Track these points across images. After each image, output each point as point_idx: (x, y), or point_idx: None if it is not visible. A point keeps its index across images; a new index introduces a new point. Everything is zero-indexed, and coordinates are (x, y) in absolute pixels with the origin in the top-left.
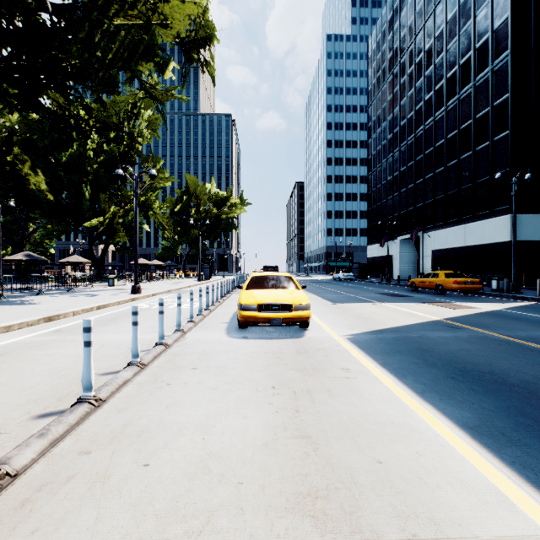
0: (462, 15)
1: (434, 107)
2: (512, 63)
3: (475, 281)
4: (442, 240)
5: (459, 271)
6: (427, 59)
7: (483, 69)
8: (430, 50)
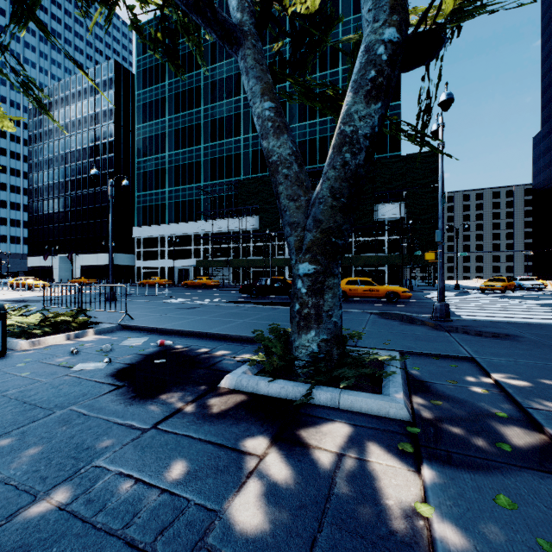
0: (97, 151)
1: (83, 186)
2: (115, 192)
3: (95, 280)
4: (87, 260)
5: (95, 277)
6: (78, 155)
7: (105, 185)
8: (80, 152)
